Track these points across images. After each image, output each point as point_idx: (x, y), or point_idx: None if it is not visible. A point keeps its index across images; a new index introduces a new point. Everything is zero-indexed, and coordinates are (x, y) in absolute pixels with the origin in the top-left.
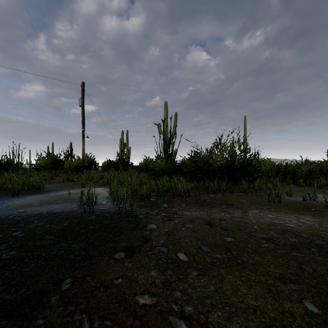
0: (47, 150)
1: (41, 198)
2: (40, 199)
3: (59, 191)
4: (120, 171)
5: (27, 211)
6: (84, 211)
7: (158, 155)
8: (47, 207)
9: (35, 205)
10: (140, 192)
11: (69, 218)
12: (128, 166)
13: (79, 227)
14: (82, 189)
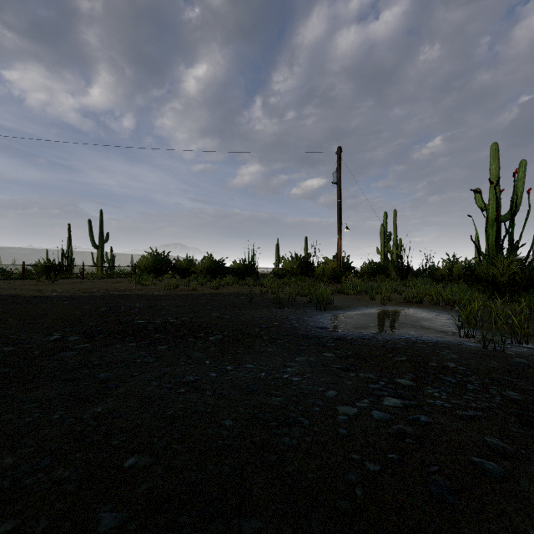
0: (276, 249)
1: (356, 316)
2: (361, 318)
3: (359, 309)
4: (399, 281)
5: (381, 333)
6: (484, 347)
7: (479, 251)
8: (397, 331)
9: (374, 326)
10: (528, 324)
11: (477, 354)
12: (408, 273)
13: (530, 373)
14: (386, 308)
